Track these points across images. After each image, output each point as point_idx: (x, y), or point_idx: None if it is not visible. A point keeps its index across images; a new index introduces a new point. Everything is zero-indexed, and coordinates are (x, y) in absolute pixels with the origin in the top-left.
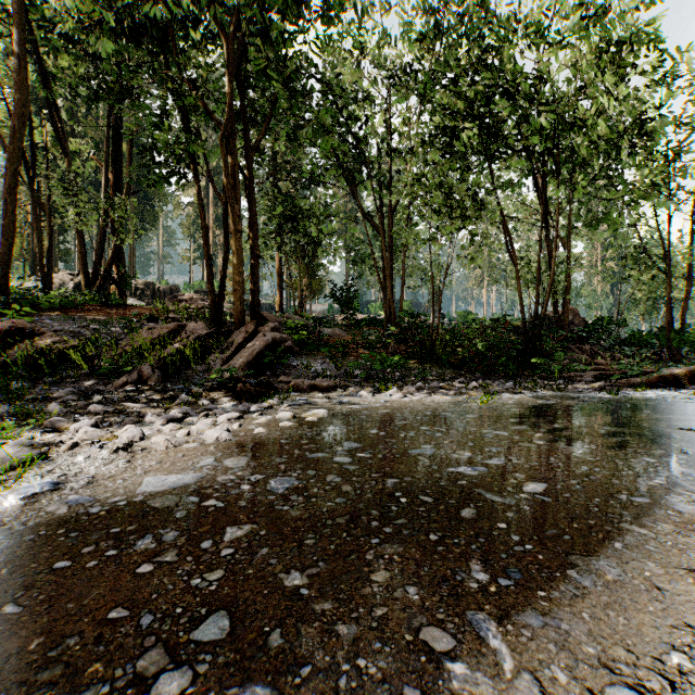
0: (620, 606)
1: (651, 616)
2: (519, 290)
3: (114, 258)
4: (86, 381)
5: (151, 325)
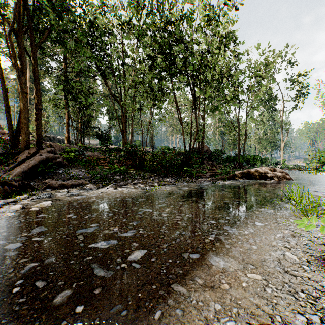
0: None
1: None
2: (183, 136)
3: None
4: None
5: None
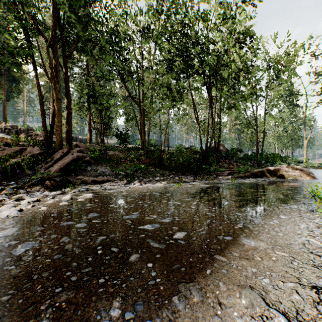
0: None
1: None
2: (200, 135)
3: None
4: None
5: (7, 148)
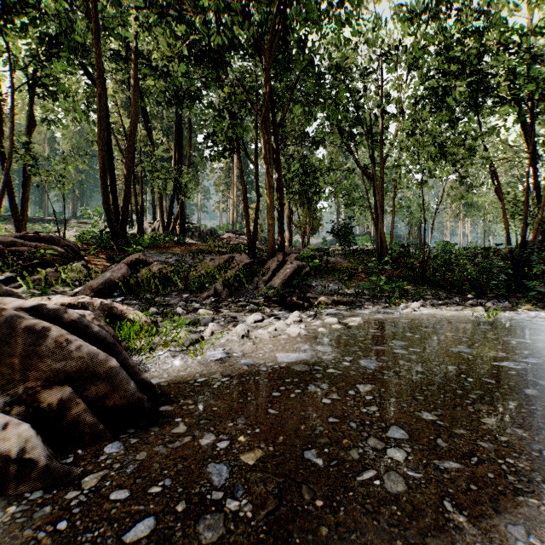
0: None
1: None
2: (505, 221)
3: (180, 211)
4: (183, 294)
5: (208, 256)
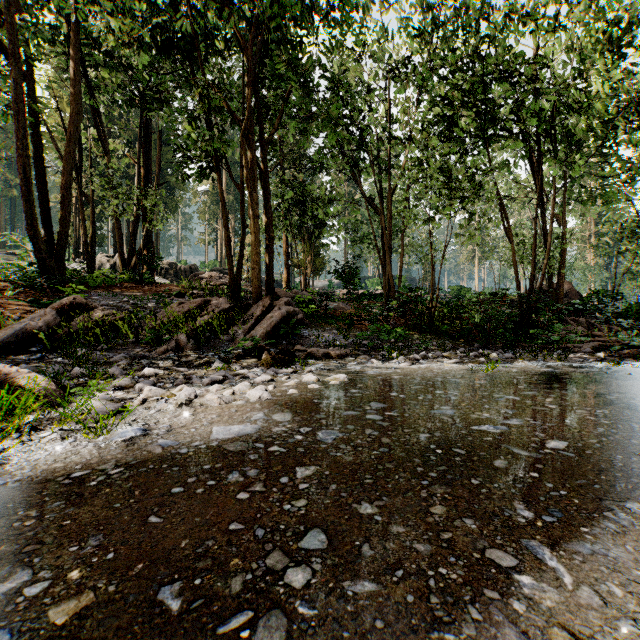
0: None
1: None
2: (515, 265)
3: (146, 242)
4: (133, 348)
5: (179, 300)
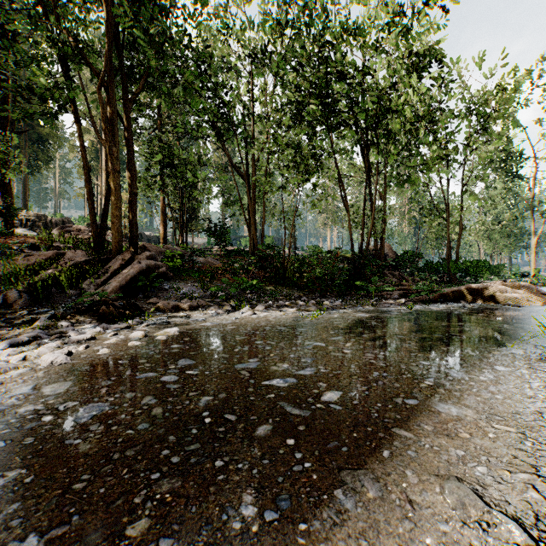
0: (374, 531)
1: (399, 540)
2: (350, 230)
3: None
4: None
5: (33, 252)
